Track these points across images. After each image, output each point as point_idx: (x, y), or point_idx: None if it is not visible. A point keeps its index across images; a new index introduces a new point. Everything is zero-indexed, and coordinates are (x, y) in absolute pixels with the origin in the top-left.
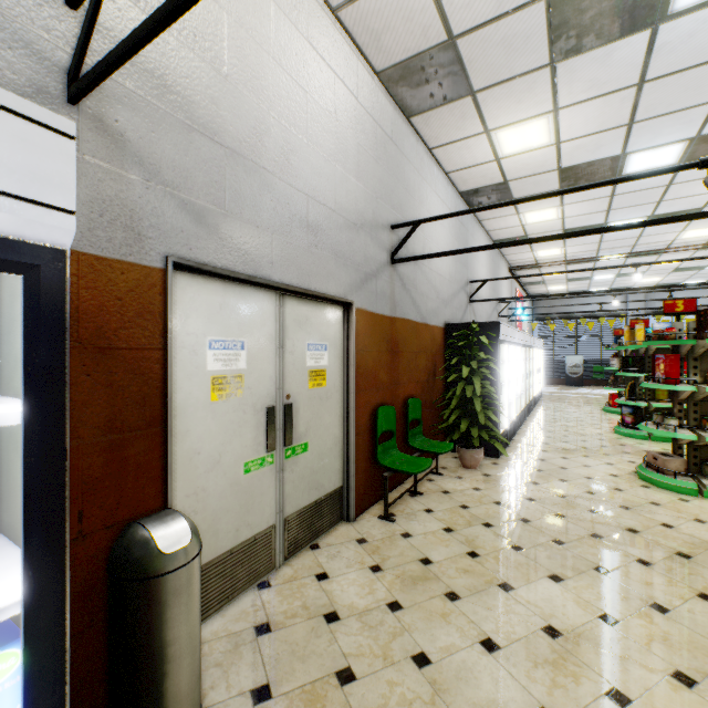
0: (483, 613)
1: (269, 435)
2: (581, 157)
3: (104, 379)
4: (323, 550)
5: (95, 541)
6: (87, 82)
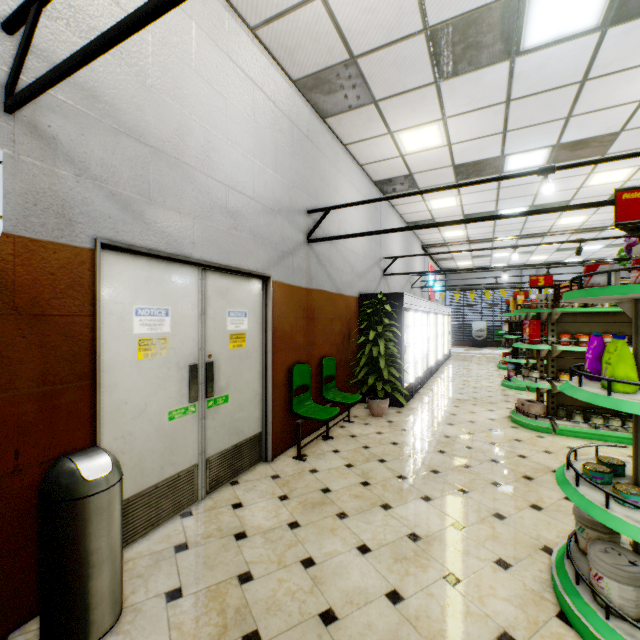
0: (364, 526)
1: (192, 388)
2: (469, 157)
3: (38, 341)
4: (241, 485)
5: (30, 475)
6: (21, 98)
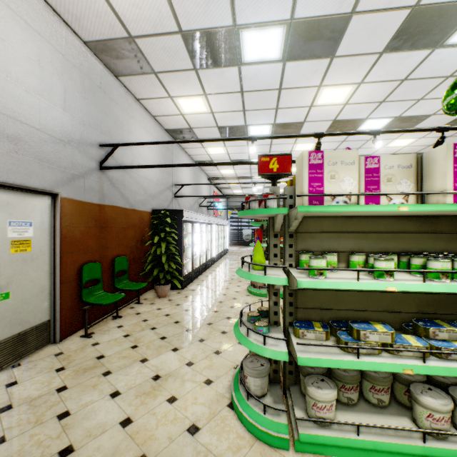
0: (122, 378)
1: None
2: (226, 122)
3: None
4: (23, 366)
5: None
6: None
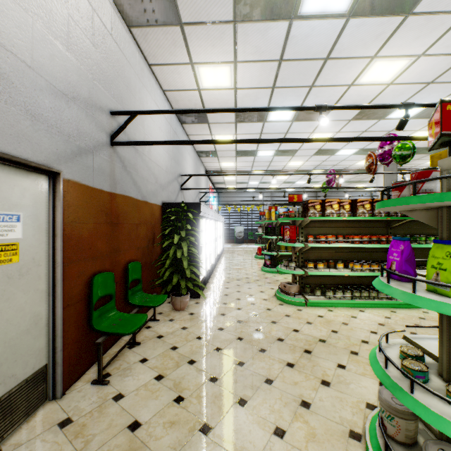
0: None
1: None
2: (247, 103)
3: None
4: None
5: None
6: None
